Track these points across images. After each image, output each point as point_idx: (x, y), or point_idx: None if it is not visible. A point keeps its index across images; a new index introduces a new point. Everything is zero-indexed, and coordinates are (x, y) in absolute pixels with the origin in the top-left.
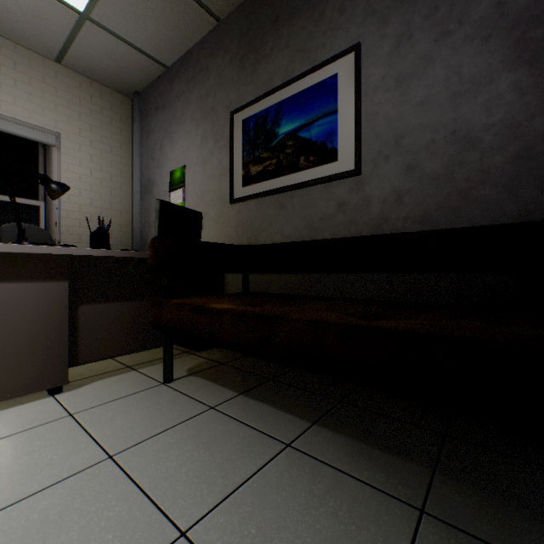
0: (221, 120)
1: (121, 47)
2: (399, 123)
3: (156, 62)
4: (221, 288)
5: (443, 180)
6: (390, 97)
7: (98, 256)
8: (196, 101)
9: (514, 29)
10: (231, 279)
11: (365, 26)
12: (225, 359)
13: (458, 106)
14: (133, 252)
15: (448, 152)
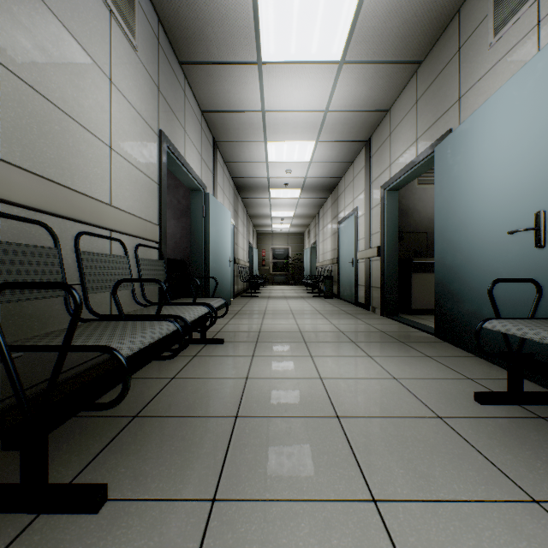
0: None
1: None
2: None
3: None
4: None
5: None
6: None
7: None
8: None
9: (174, 209)
10: None
11: None
12: None
13: None
14: None
15: None
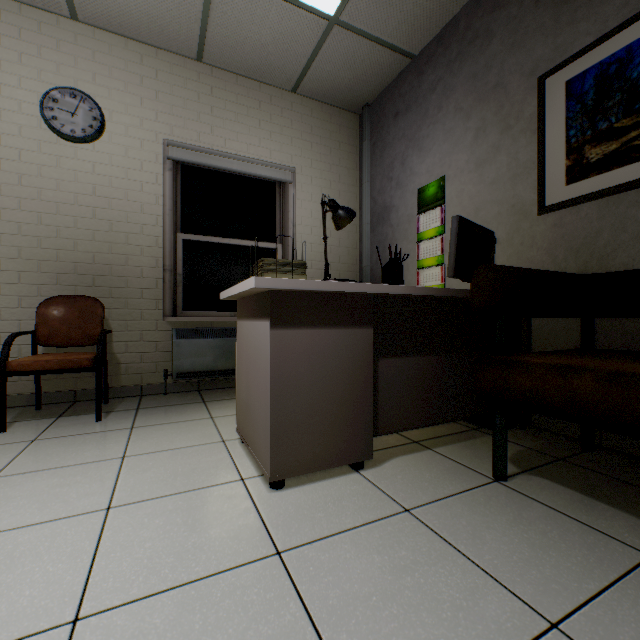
0: (515, 95)
1: (364, 47)
2: None
3: (401, 54)
4: (526, 341)
5: None
6: None
7: (398, 295)
8: (465, 84)
9: None
10: (538, 327)
11: None
12: (557, 452)
13: None
14: (437, 288)
15: None
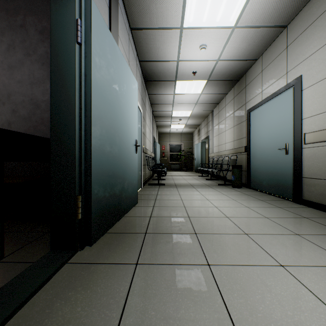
0: None
1: None
2: (10, 88)
3: None
4: None
5: (28, 120)
6: (6, 73)
7: None
8: None
9: None
10: None
11: None
12: None
13: (33, 88)
14: None
15: (30, 108)
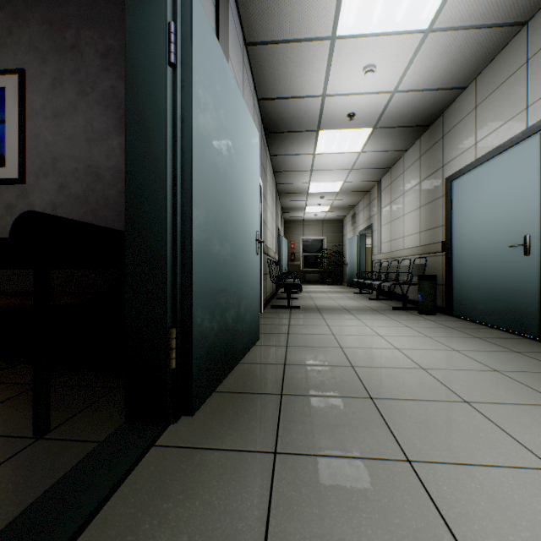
0: None
1: None
2: (56, 149)
3: None
4: None
5: (83, 200)
6: (49, 125)
7: None
8: None
9: (121, 108)
10: None
11: (30, 57)
12: None
13: (92, 149)
14: None
15: (86, 180)
